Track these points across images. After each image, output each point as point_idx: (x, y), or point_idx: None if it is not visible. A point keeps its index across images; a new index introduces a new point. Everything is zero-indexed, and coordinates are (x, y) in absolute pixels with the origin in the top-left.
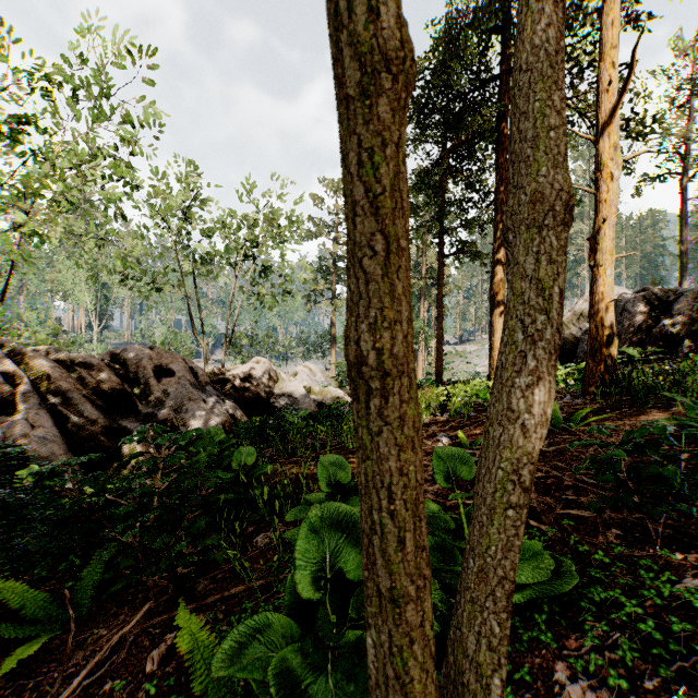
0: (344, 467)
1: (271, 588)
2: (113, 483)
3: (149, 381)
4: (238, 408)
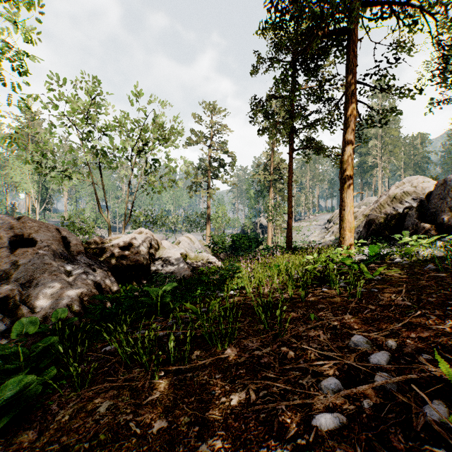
0: None
1: None
2: None
3: (0, 251)
4: (111, 276)
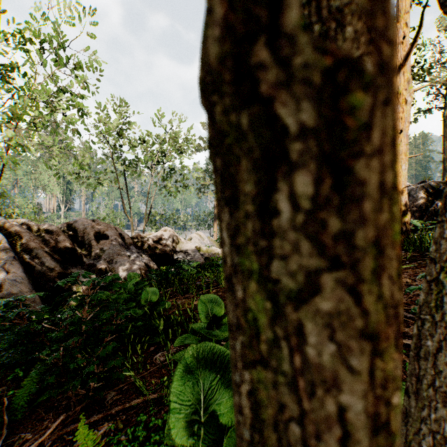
0: (220, 304)
1: (162, 401)
2: None
3: (91, 242)
4: (151, 260)
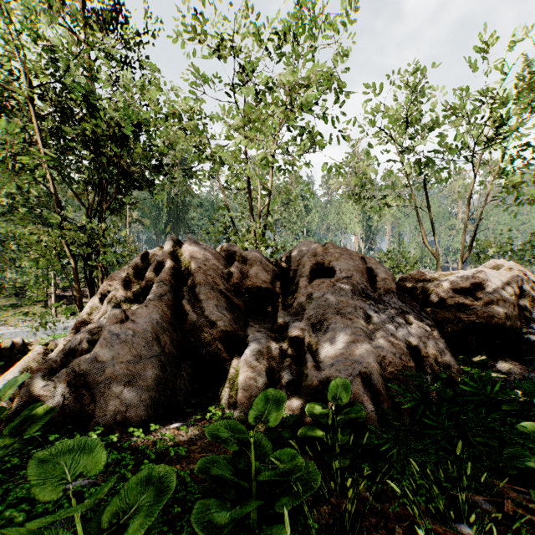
0: None
1: None
2: (209, 412)
3: (299, 280)
4: (438, 337)
